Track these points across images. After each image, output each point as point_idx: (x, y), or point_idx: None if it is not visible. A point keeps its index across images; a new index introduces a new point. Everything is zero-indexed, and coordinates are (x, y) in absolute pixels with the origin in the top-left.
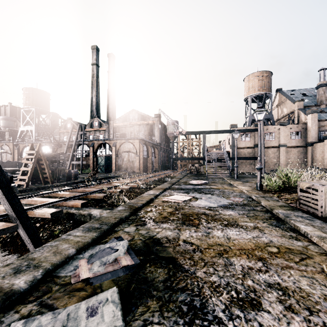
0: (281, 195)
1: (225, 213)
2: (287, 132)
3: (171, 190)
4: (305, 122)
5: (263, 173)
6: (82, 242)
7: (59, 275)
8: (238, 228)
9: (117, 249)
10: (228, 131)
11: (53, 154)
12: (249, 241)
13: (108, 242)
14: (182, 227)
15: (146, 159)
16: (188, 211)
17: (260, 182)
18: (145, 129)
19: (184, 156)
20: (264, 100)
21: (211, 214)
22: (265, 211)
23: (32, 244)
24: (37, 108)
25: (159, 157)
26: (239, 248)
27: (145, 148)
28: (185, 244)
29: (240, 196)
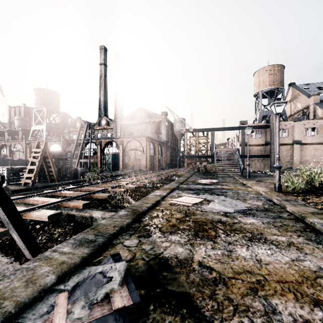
0: (307, 199)
1: (246, 222)
2: (302, 128)
3: (179, 191)
4: (322, 118)
5: None
6: (67, 263)
7: (23, 322)
8: (267, 244)
9: (110, 277)
10: (238, 128)
11: (60, 152)
12: (289, 268)
13: (102, 262)
14: (195, 241)
15: (153, 157)
16: (200, 217)
17: (279, 182)
18: (152, 126)
19: (191, 154)
20: (276, 95)
21: (229, 222)
22: (295, 219)
23: (28, 250)
24: (48, 107)
25: (165, 155)
26: (278, 279)
27: (152, 146)
28: (202, 269)
29: (258, 198)
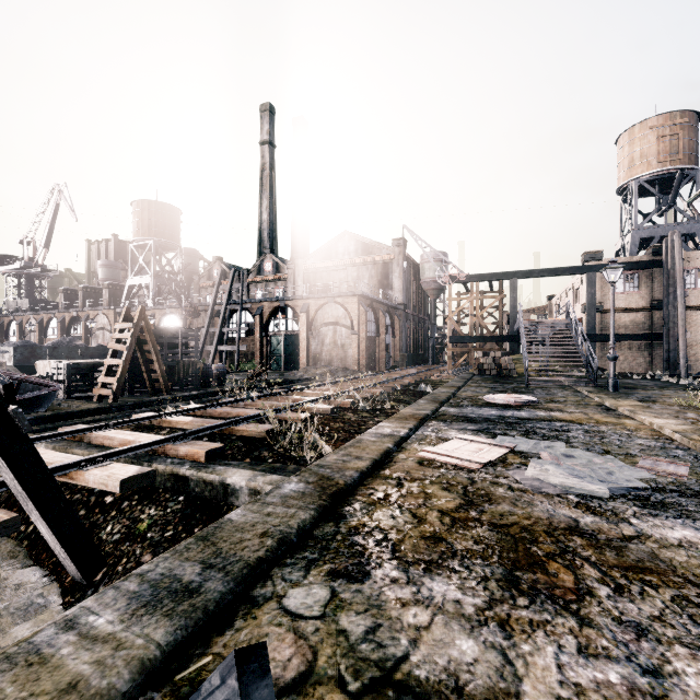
0: None
1: (663, 536)
2: None
3: (439, 423)
4: None
5: (684, 376)
6: (83, 694)
7: None
8: None
9: None
10: (578, 270)
11: (174, 330)
12: None
13: (202, 687)
14: (514, 610)
15: (373, 340)
16: (511, 510)
17: None
18: (371, 273)
19: (462, 333)
20: (677, 188)
21: (607, 534)
22: None
23: (73, 563)
24: (157, 239)
25: (402, 336)
26: None
27: (372, 317)
28: None
29: (669, 453)
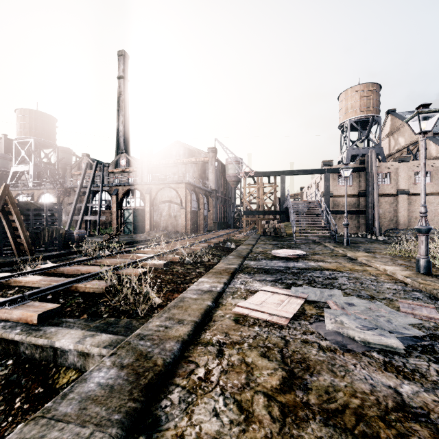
0: None
1: None
2: (410, 171)
3: (245, 275)
4: (437, 157)
5: (378, 235)
6: None
7: None
8: None
9: None
10: (319, 171)
11: (39, 204)
12: None
13: None
14: None
15: (195, 213)
16: (334, 383)
17: (426, 258)
18: (194, 169)
19: (252, 209)
20: (370, 126)
21: (438, 413)
22: None
23: None
24: (37, 138)
25: (214, 210)
26: None
27: (195, 197)
28: None
29: (412, 295)
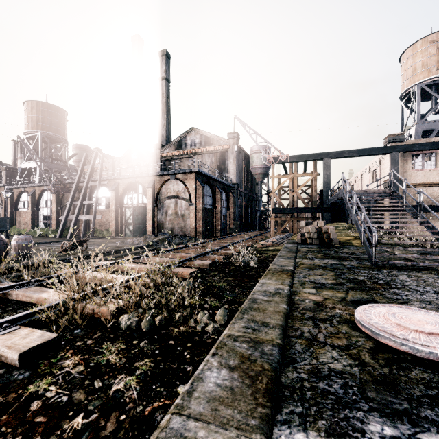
0: None
1: None
2: None
3: None
4: None
5: None
6: None
7: None
8: None
9: None
10: (383, 150)
11: None
12: None
13: None
14: None
15: (210, 211)
16: None
17: None
18: (212, 159)
19: (283, 205)
20: None
21: None
22: None
23: None
24: (44, 132)
25: (235, 209)
26: None
27: (210, 192)
28: None
29: None
